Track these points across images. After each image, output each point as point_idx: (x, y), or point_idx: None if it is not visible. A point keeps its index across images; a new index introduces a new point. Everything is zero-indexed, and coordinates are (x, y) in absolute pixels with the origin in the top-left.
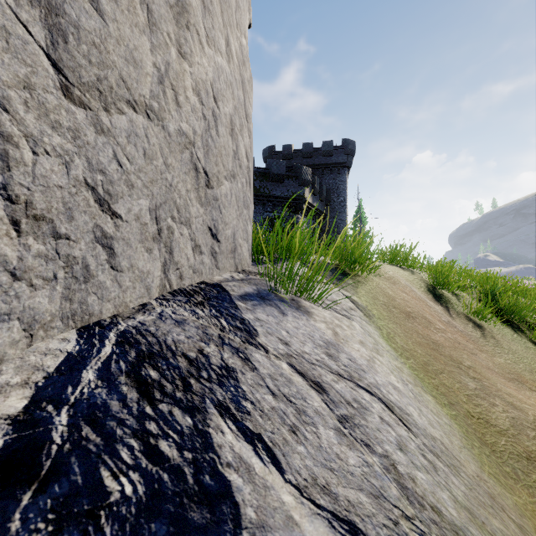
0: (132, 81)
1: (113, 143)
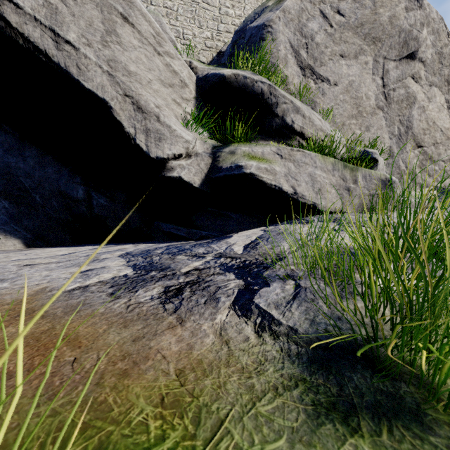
0: (438, 157)
1: (436, 167)
